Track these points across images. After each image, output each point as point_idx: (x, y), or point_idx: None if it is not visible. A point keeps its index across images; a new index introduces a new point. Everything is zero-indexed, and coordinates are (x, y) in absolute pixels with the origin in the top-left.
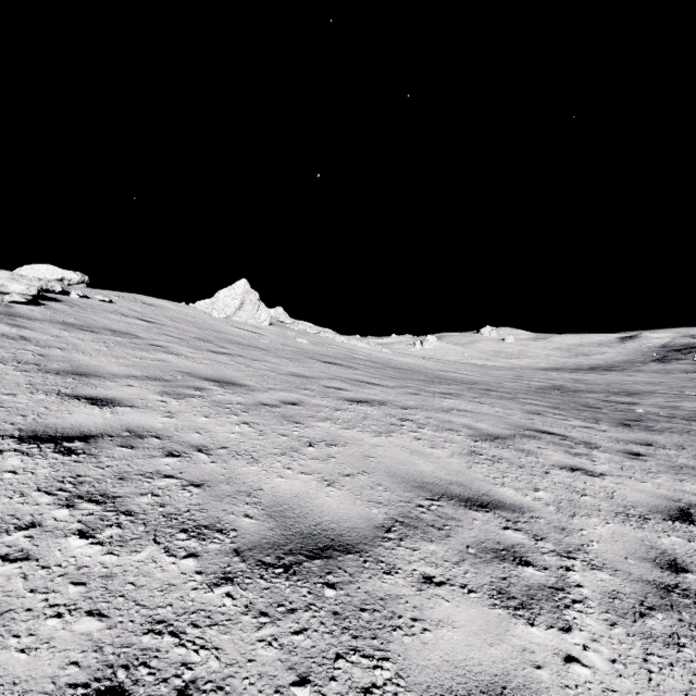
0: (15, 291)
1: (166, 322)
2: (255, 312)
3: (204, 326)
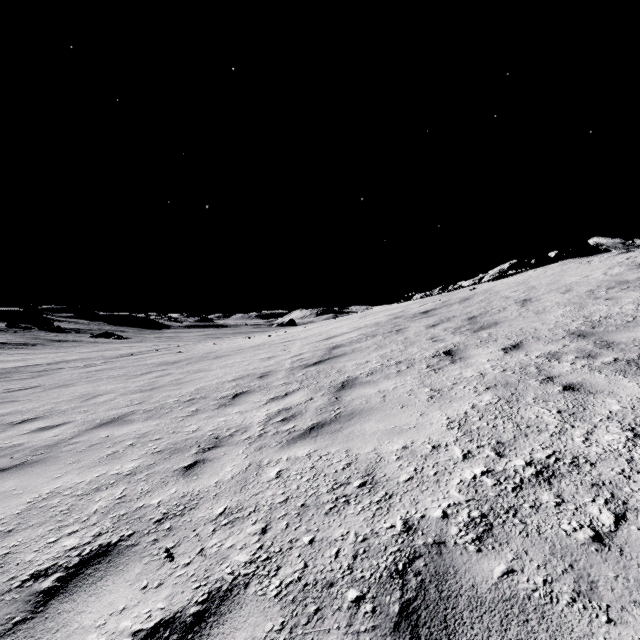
0: None
1: None
2: None
3: None
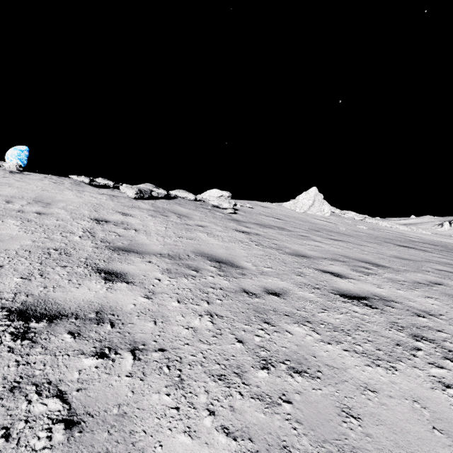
0: (225, 207)
1: (285, 218)
2: (320, 207)
3: (302, 220)
